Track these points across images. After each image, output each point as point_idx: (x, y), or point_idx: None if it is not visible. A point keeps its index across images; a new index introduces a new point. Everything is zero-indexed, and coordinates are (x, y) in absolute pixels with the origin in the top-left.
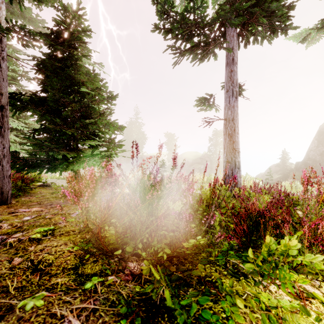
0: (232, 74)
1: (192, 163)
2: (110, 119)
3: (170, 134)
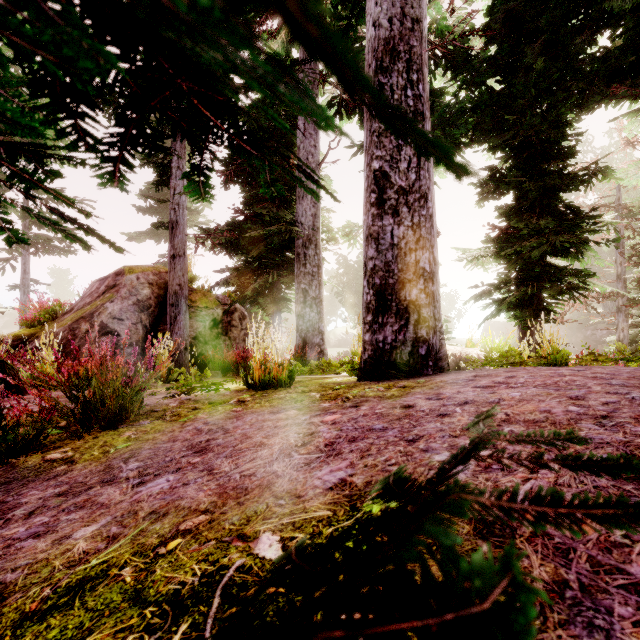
0: (24, 280)
1: None
2: None
3: (59, 270)
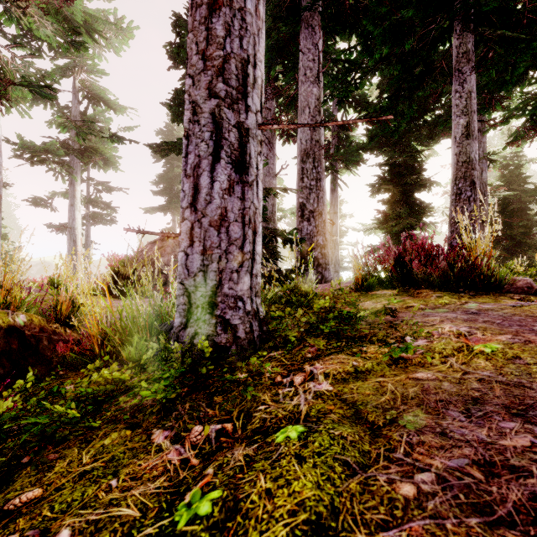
0: (87, 241)
1: None
2: None
3: None
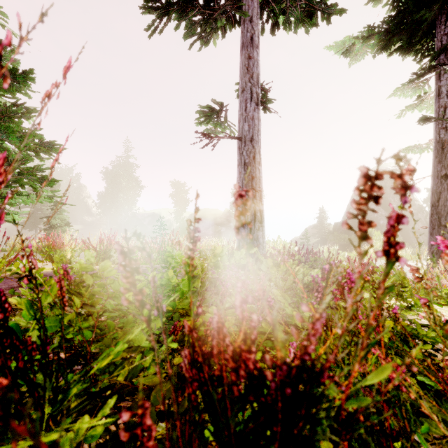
0: (251, 63)
1: (209, 225)
2: (12, 120)
3: (178, 183)
